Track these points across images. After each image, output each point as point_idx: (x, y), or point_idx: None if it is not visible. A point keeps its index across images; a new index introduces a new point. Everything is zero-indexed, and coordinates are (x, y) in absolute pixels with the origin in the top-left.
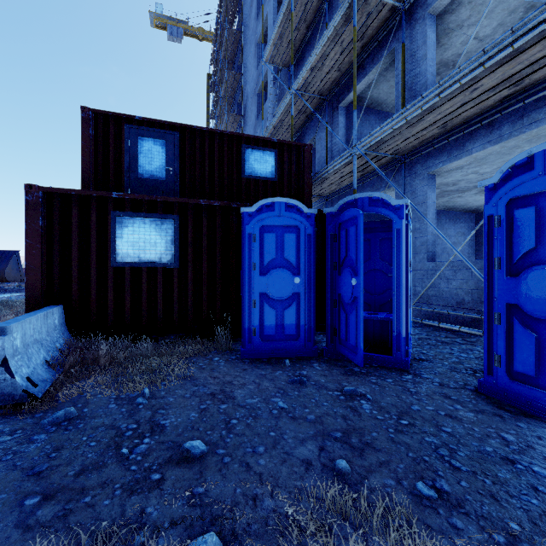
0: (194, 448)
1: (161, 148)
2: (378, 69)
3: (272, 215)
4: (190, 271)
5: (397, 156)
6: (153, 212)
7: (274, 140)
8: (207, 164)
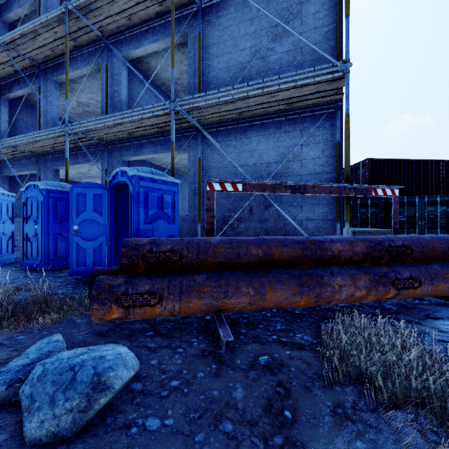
0: None
1: None
2: (27, 92)
3: None
4: None
5: (35, 154)
6: None
7: None
8: None
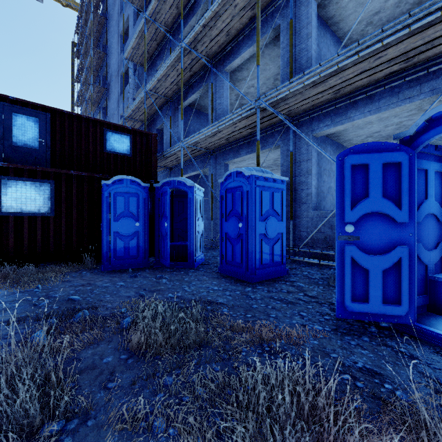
0: (75, 298)
1: (34, 123)
2: (200, 93)
3: (122, 186)
4: (63, 219)
5: (208, 150)
6: (33, 178)
7: (129, 128)
8: (75, 140)
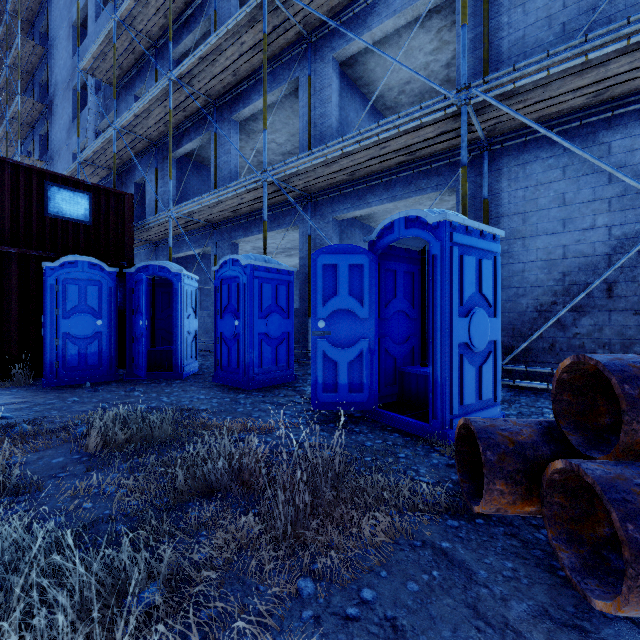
0: (6, 416)
1: None
2: (199, 142)
3: (75, 270)
4: None
5: (210, 223)
6: None
7: (88, 183)
8: None
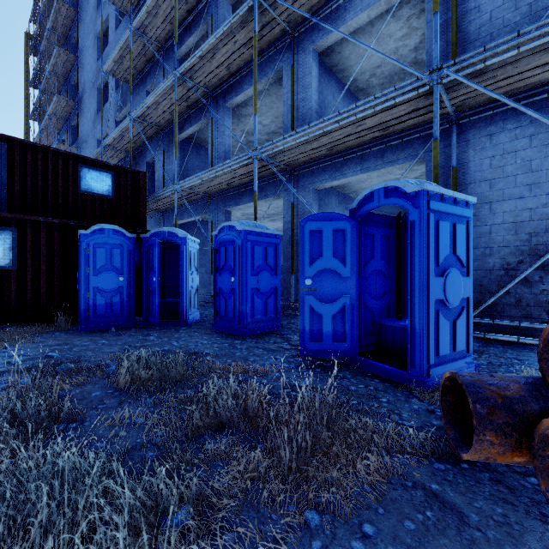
0: (53, 355)
1: None
2: (198, 127)
3: (103, 236)
4: (29, 273)
5: (208, 195)
6: None
7: (111, 164)
8: (40, 176)
